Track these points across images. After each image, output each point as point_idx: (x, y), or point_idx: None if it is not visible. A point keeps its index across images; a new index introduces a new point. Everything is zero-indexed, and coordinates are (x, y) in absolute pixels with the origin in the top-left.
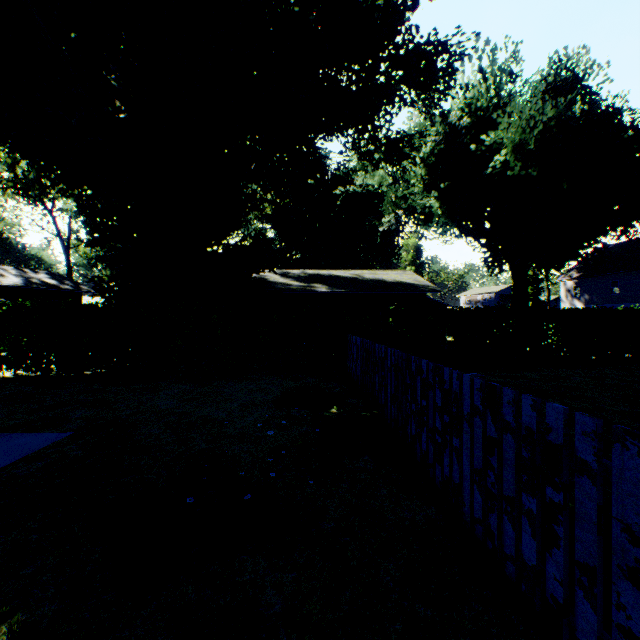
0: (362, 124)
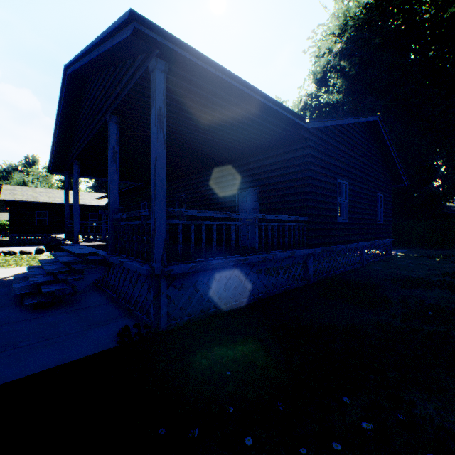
0: None
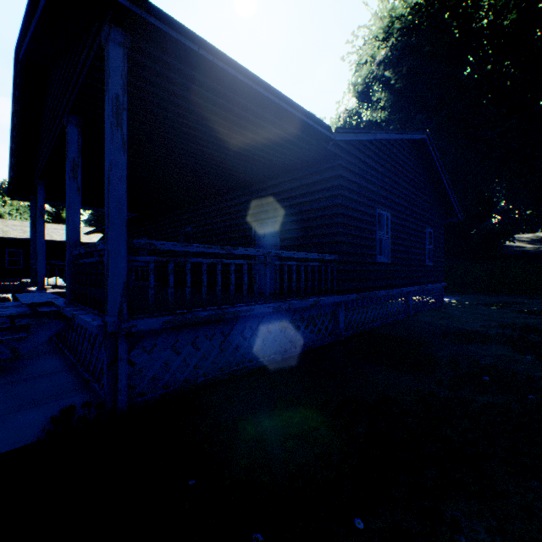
0: None
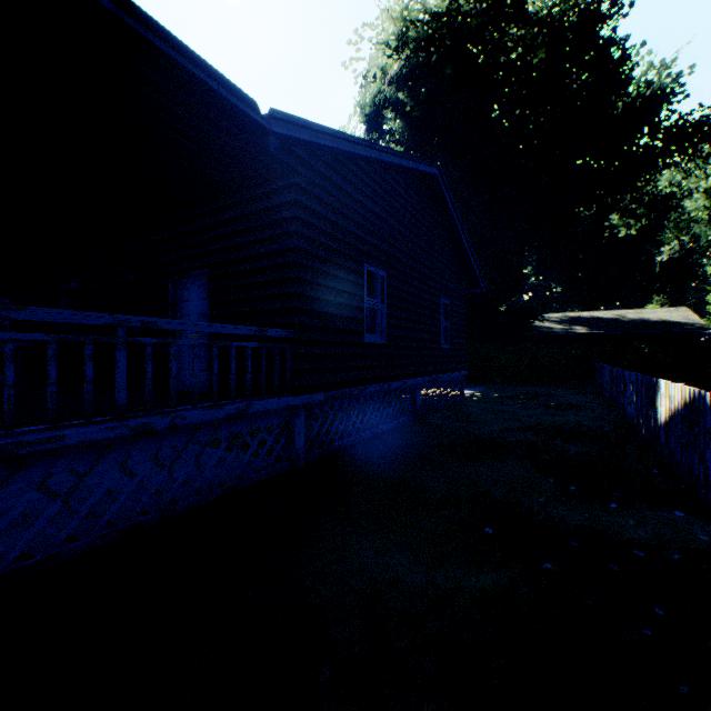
0: (620, 195)
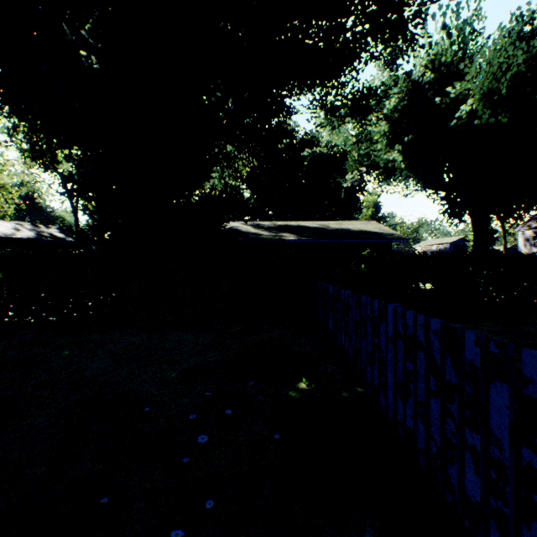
0: (329, 79)
